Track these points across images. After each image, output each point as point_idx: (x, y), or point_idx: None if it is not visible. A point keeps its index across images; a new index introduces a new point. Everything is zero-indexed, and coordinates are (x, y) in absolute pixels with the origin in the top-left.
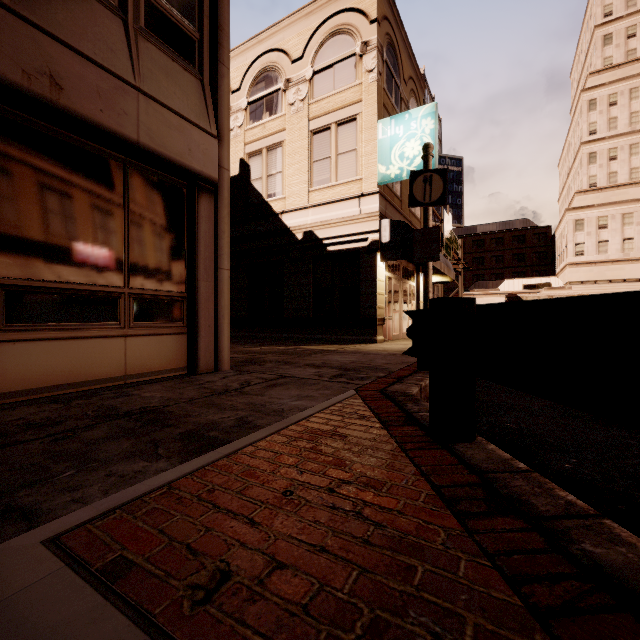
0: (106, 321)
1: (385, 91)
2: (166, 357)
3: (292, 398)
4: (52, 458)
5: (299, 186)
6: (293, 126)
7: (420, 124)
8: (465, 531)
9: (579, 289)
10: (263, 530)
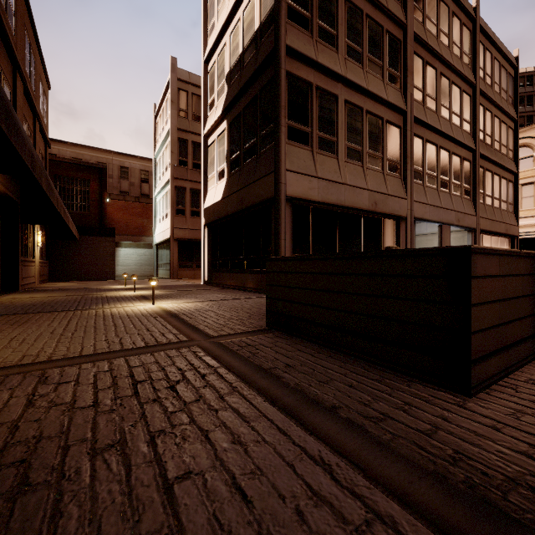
0: None
1: None
2: None
3: None
4: None
5: None
6: None
7: None
8: None
9: None
10: None
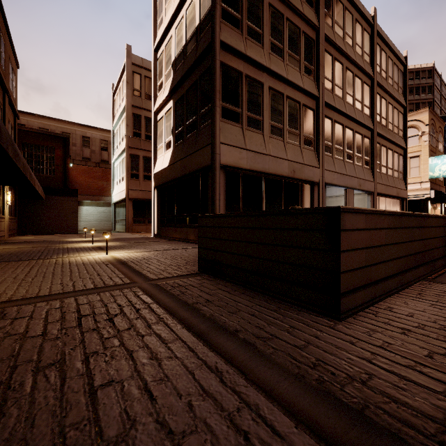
0: None
1: (430, 145)
2: None
3: None
4: None
5: None
6: None
7: None
8: None
9: None
10: None
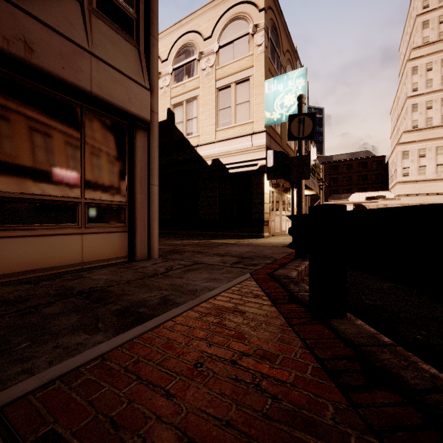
0: (67, 223)
1: (270, 59)
2: (112, 249)
3: (203, 280)
4: (14, 331)
5: (209, 127)
6: (205, 85)
7: (295, 82)
8: (350, 405)
9: (405, 200)
10: (177, 402)
